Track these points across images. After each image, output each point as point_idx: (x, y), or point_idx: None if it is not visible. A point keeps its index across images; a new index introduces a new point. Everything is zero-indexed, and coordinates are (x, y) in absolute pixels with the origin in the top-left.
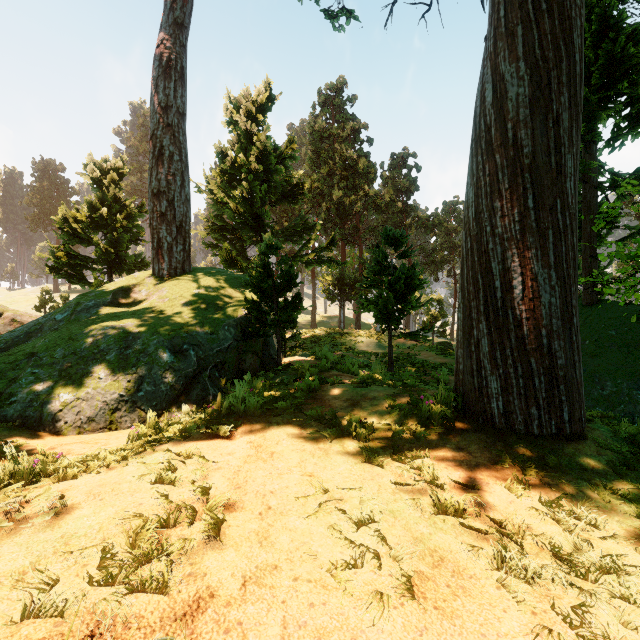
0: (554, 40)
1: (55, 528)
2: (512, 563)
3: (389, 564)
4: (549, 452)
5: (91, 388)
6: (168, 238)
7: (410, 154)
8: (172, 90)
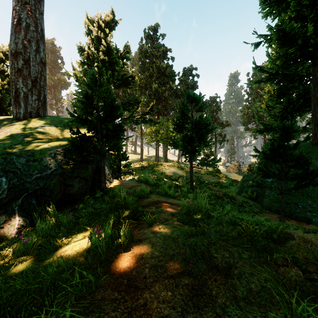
0: None
1: None
2: None
3: None
4: None
5: None
6: (24, 89)
7: (194, 68)
8: None
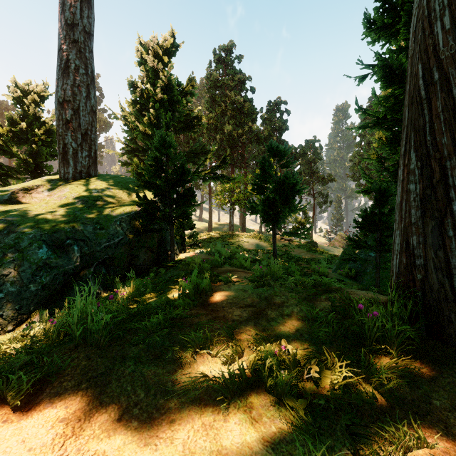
0: None
1: None
2: None
3: None
4: None
5: None
6: (73, 144)
7: (282, 102)
8: (78, 9)
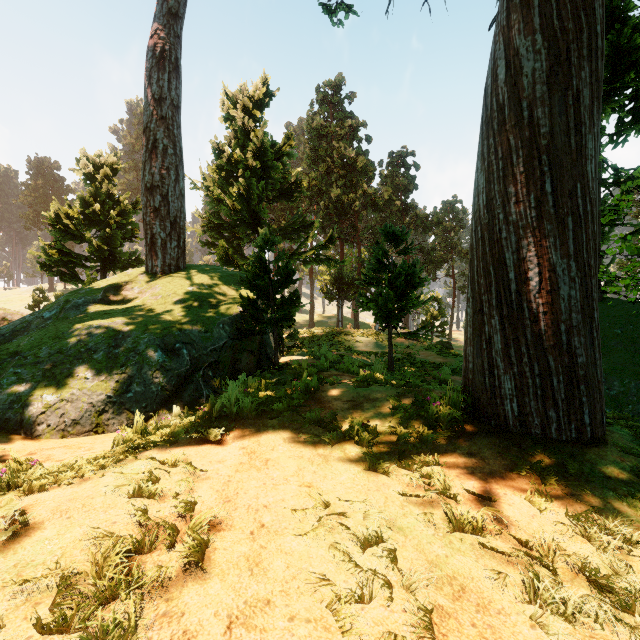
0: (574, 10)
1: (9, 554)
2: (546, 594)
3: (402, 596)
4: (569, 458)
5: (76, 389)
6: (162, 234)
7: (409, 152)
8: (166, 82)
